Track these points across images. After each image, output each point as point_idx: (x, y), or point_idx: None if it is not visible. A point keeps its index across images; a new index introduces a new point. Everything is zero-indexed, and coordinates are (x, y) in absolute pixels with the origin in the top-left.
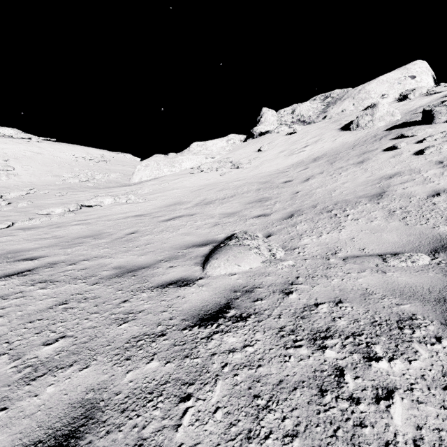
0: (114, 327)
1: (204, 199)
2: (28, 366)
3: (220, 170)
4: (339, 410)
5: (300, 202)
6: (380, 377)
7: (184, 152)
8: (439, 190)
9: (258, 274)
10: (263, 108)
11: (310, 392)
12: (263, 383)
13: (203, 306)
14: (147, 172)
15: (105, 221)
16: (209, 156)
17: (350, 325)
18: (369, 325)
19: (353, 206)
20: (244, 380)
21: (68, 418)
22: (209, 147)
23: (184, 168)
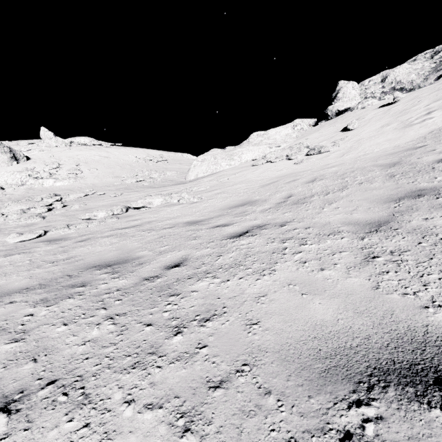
0: None
1: (288, 195)
2: None
3: (293, 158)
4: None
5: None
6: None
7: (243, 144)
8: None
9: None
10: (340, 82)
11: None
12: None
13: None
14: (203, 168)
15: (146, 231)
16: (273, 145)
17: None
18: None
19: None
20: None
21: None
22: (272, 135)
23: (244, 161)
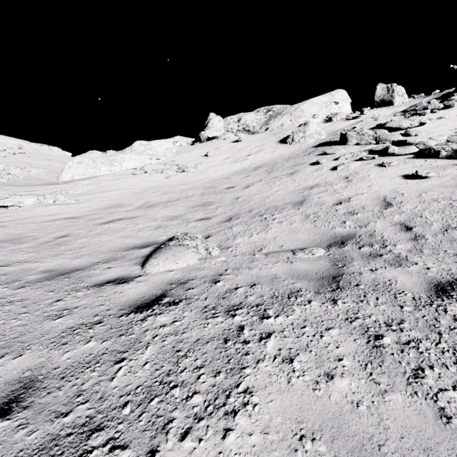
0: (47, 323)
1: (147, 202)
2: None
3: (165, 173)
4: (235, 349)
5: (240, 207)
6: (266, 327)
7: (126, 151)
8: (342, 200)
9: (193, 269)
10: (211, 113)
11: (218, 343)
12: (185, 342)
13: (140, 297)
14: (80, 170)
15: (27, 224)
16: (154, 157)
17: (256, 299)
18: (269, 298)
19: (280, 211)
20: (170, 343)
21: (7, 392)
22: (154, 147)
23: (125, 168)
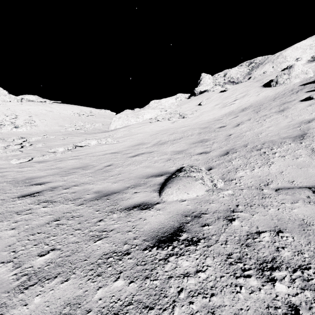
0: (90, 243)
1: (159, 140)
2: (25, 274)
3: (171, 120)
4: None
5: (233, 142)
6: None
7: (145, 107)
8: None
9: (203, 201)
10: (202, 74)
11: None
12: None
13: (160, 228)
14: (119, 122)
15: (91, 157)
16: (163, 110)
17: (295, 257)
18: (314, 258)
19: (278, 145)
20: (199, 309)
21: None
22: (163, 103)
23: (145, 119)
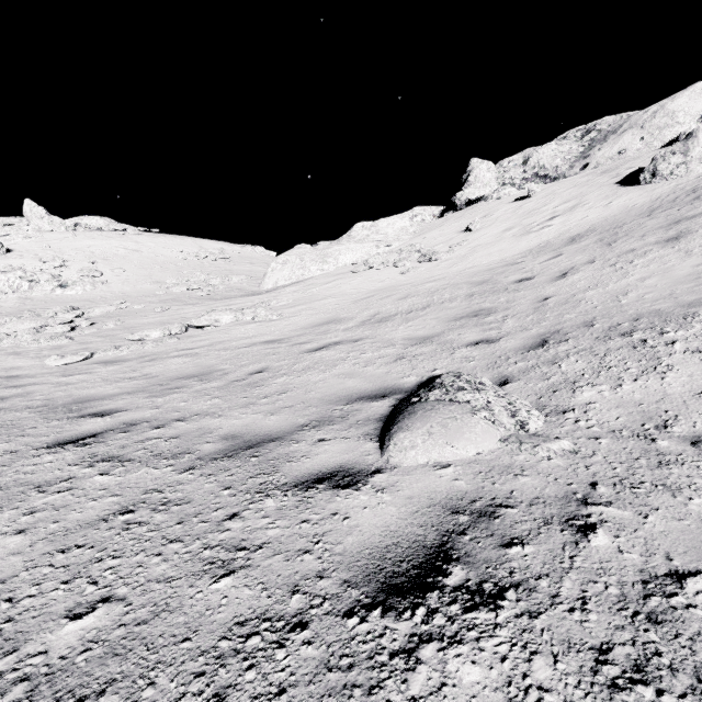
0: (204, 586)
1: (375, 313)
2: (23, 678)
3: (400, 265)
4: None
5: (555, 316)
6: None
7: (342, 239)
8: None
9: (497, 468)
10: (472, 160)
11: None
12: None
13: (388, 546)
14: (285, 273)
15: (220, 351)
16: (381, 244)
17: None
18: None
19: (679, 323)
20: None
21: None
22: (382, 228)
23: (341, 264)
